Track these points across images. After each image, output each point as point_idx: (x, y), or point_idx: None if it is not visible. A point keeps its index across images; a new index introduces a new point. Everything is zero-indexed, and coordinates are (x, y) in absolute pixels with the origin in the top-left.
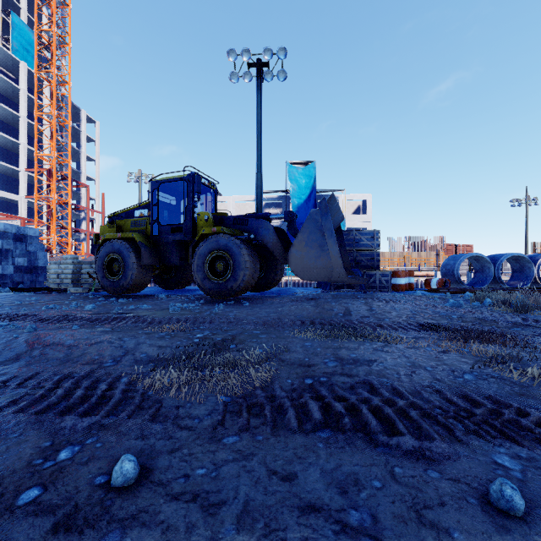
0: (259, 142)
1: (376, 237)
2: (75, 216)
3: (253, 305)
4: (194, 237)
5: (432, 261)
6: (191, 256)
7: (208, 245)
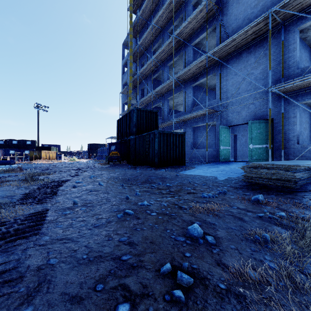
0: None
1: None
2: None
3: None
4: None
5: None
6: None
7: None
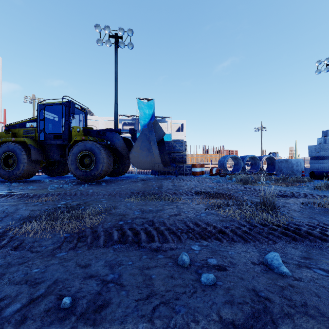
0: (116, 84)
1: (184, 145)
2: None
3: (107, 185)
4: (70, 142)
5: (217, 159)
6: (67, 154)
7: (79, 147)
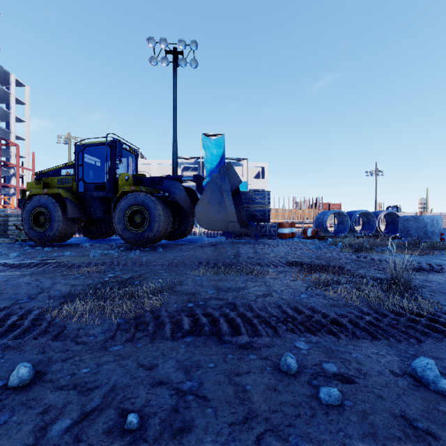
0: (175, 116)
1: (267, 197)
2: (4, 172)
3: (165, 251)
4: (116, 194)
5: (312, 216)
6: (113, 210)
7: (127, 201)
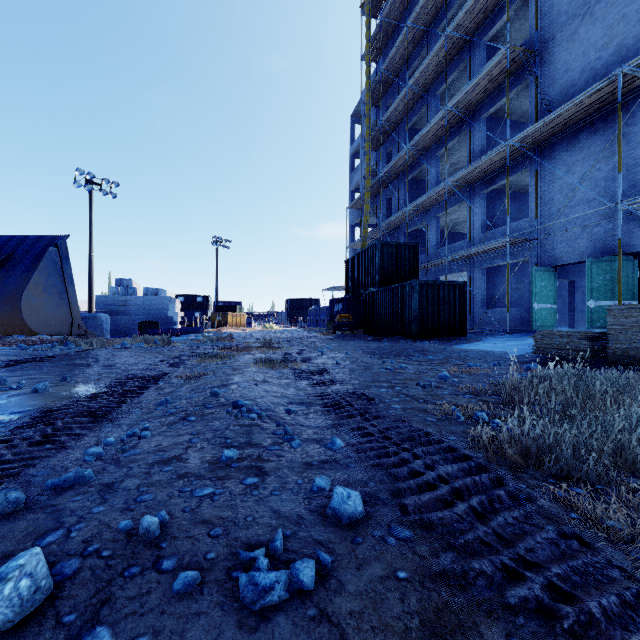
0: None
1: None
2: None
3: None
4: None
5: None
6: None
7: None
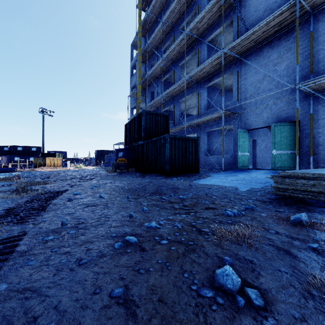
0: None
1: None
2: None
3: None
4: None
5: None
6: None
7: None
